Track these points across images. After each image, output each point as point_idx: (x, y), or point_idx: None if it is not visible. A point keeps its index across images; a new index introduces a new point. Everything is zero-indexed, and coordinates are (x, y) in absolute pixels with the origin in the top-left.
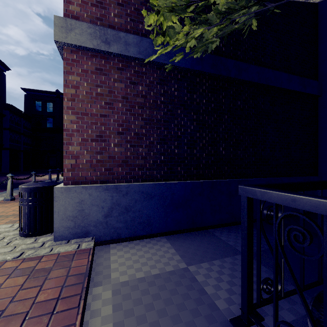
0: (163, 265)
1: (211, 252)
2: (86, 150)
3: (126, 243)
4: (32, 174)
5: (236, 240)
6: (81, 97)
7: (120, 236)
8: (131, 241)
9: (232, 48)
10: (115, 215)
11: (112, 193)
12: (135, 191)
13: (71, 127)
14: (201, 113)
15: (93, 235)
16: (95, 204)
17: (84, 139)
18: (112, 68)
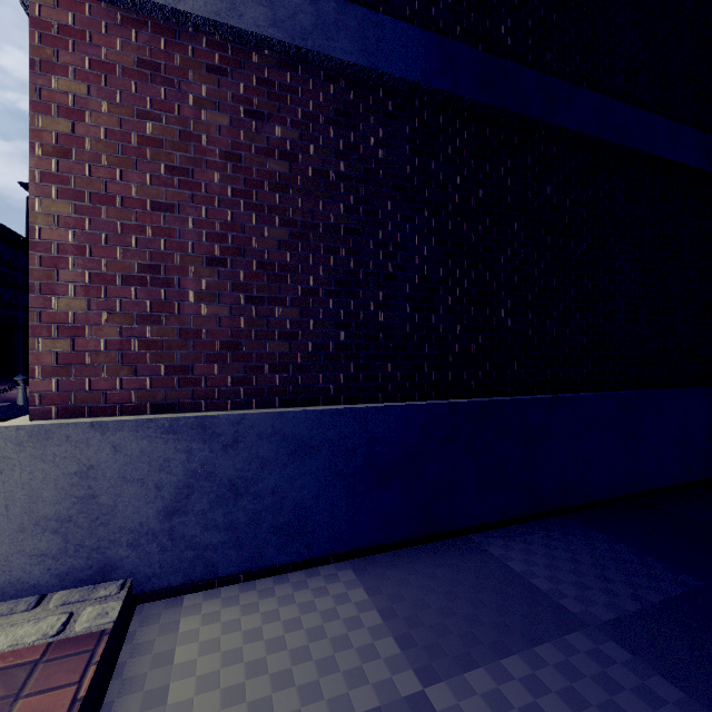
0: (343, 686)
1: (492, 622)
2: (106, 312)
3: (234, 590)
4: (18, 381)
5: (554, 574)
6: (90, 146)
7: (215, 572)
8: (248, 581)
9: (532, 41)
10: (198, 508)
11: (189, 443)
12: (261, 434)
13: (56, 239)
14: (449, 214)
15: (126, 575)
16: (133, 478)
17: (101, 276)
18: (190, 66)
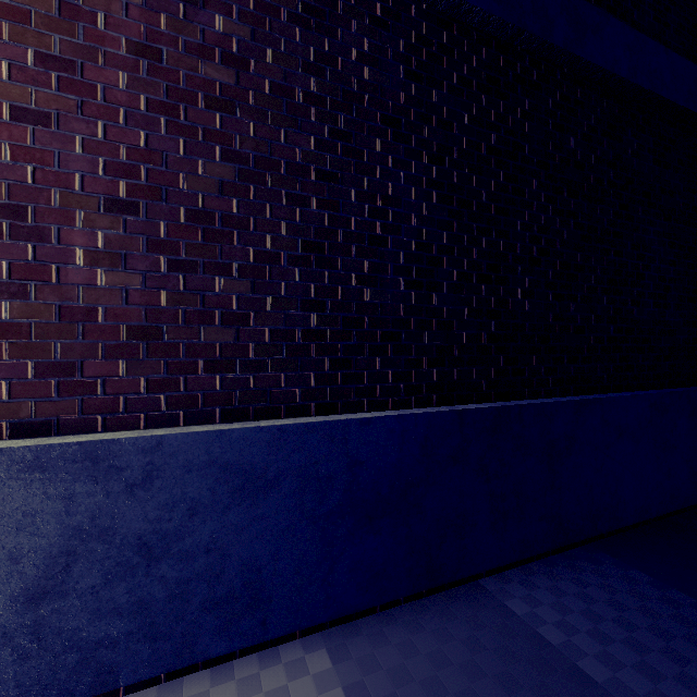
0: None
1: None
2: None
3: None
4: None
5: (606, 649)
6: None
7: (114, 681)
8: (173, 680)
9: None
10: (84, 585)
11: (70, 484)
12: (190, 464)
13: None
14: (454, 162)
15: None
16: None
17: None
18: None
